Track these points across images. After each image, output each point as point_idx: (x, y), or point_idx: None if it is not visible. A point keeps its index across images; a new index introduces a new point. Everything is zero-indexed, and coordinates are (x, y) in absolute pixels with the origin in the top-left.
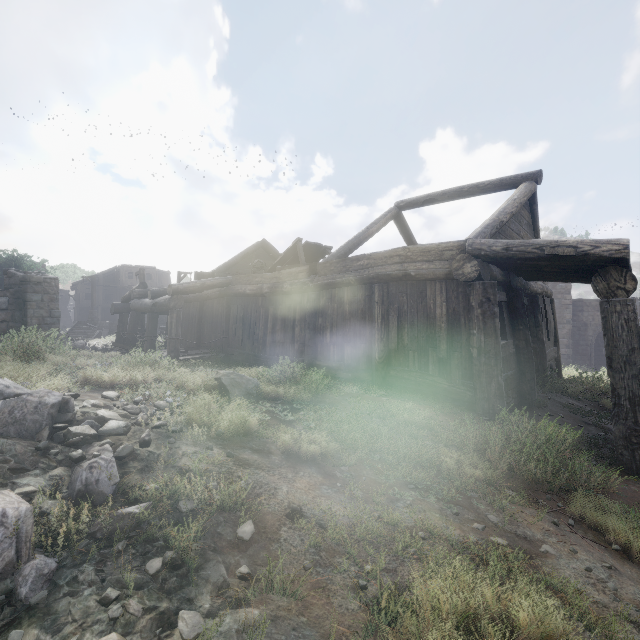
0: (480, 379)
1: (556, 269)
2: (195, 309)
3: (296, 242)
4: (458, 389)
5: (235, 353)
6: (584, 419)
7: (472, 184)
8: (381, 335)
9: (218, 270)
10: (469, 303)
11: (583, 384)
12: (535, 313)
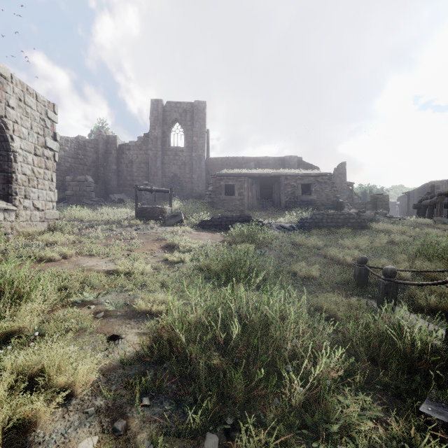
0: None
1: None
2: None
3: None
4: None
5: None
6: None
7: None
8: None
9: None
10: None
11: None
12: None
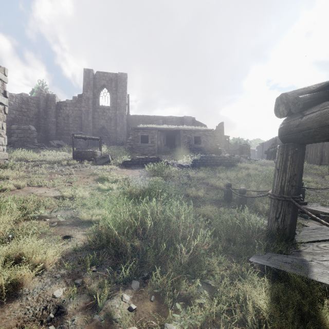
0: None
1: None
2: None
3: None
4: None
5: None
6: None
7: None
8: None
9: None
10: None
11: None
12: None
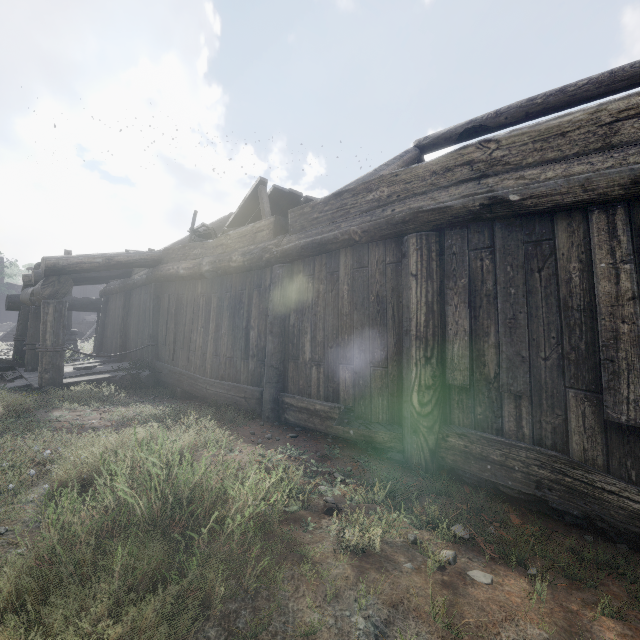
0: None
1: None
2: (121, 303)
3: (257, 186)
4: None
5: (164, 371)
6: None
7: (552, 90)
8: (426, 350)
9: None
10: None
11: None
12: None
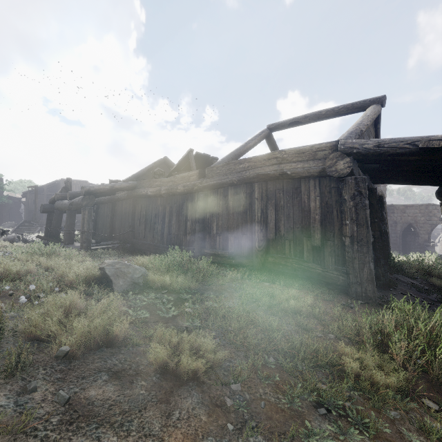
0: (353, 265)
1: (414, 168)
2: (109, 209)
3: (188, 152)
4: (331, 274)
5: (139, 243)
6: (429, 297)
7: (329, 108)
8: (260, 227)
9: (129, 179)
10: (341, 197)
11: (411, 266)
12: (381, 210)
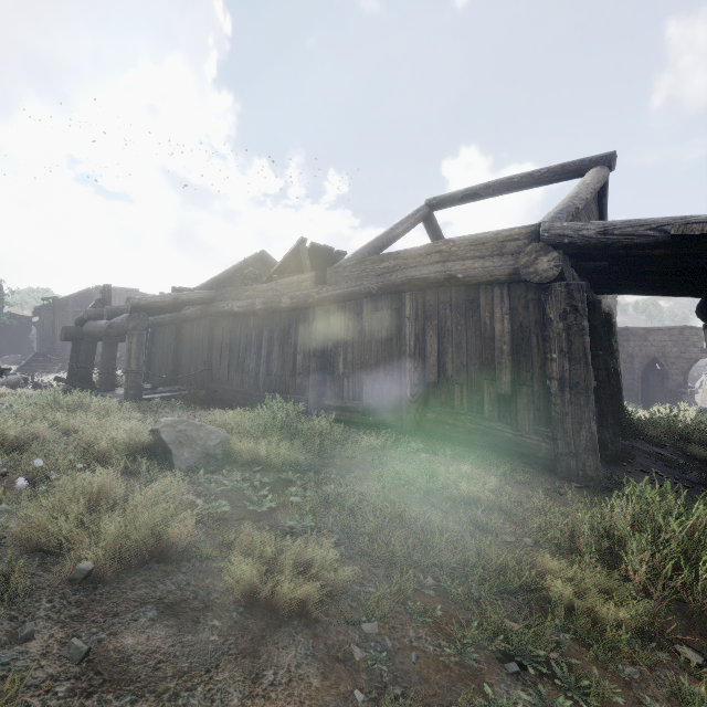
0: (563, 425)
1: (662, 268)
2: (171, 334)
3: (299, 243)
4: (528, 439)
5: (219, 390)
6: (686, 476)
7: (524, 173)
8: (414, 363)
9: (204, 286)
10: (545, 314)
11: (657, 426)
12: (608, 336)
